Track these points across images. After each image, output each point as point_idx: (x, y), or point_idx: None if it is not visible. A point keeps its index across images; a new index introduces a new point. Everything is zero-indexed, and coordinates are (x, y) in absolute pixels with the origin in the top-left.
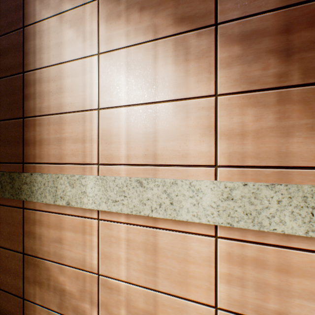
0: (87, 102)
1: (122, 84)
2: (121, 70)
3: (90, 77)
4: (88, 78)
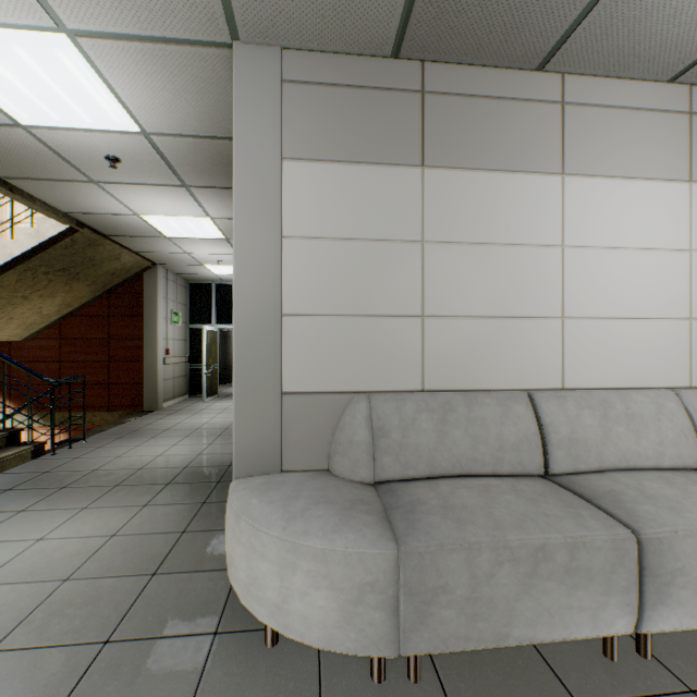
0: (5, 219)
1: (24, 215)
2: (24, 209)
3: (7, 209)
4: (6, 209)
